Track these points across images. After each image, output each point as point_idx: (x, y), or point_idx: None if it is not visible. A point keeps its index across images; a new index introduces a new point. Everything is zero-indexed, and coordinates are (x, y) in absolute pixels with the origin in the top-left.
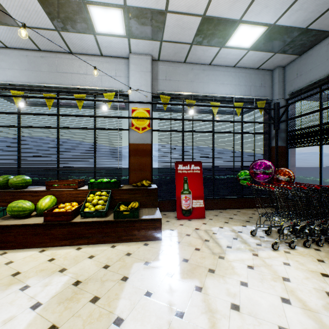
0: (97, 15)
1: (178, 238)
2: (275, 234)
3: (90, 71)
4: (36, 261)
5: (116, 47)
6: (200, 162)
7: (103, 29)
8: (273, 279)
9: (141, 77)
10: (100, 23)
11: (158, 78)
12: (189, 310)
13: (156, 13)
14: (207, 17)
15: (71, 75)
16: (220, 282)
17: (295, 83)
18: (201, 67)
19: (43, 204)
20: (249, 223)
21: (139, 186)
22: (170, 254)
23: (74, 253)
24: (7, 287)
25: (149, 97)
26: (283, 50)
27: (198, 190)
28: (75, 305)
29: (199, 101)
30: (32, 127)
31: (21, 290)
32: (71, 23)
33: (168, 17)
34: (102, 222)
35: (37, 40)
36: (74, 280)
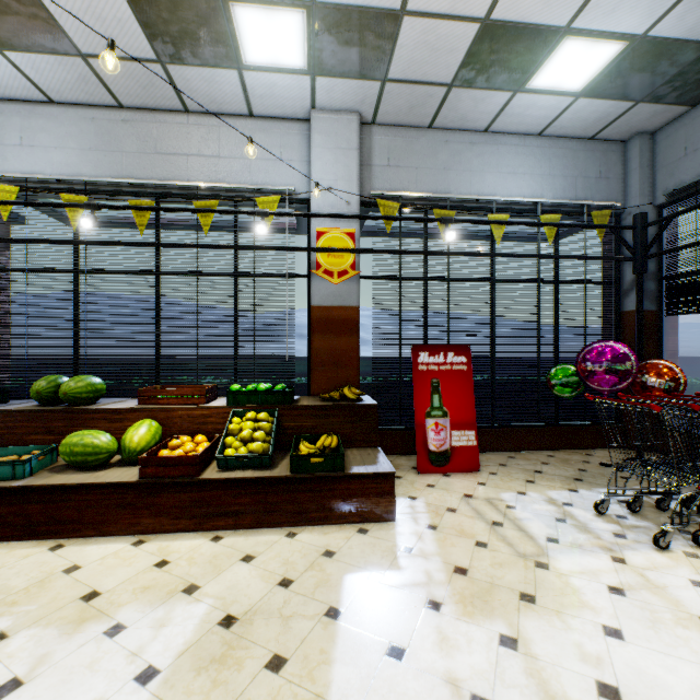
0: (249, 25)
1: (430, 518)
2: (651, 511)
3: (227, 150)
4: (129, 567)
5: (285, 95)
6: (468, 347)
7: (259, 56)
8: (679, 623)
9: (337, 162)
10: (254, 43)
11: (371, 164)
12: (502, 696)
13: (380, 16)
14: (493, 22)
15: (186, 160)
16: (556, 627)
17: (680, 168)
18: (466, 137)
19: (135, 439)
20: (582, 485)
21: (336, 400)
22: (422, 556)
23: (209, 549)
24: (77, 626)
25: (353, 206)
26: (656, 95)
27: (464, 410)
28: (234, 676)
29: (462, 212)
30: (105, 271)
31: (109, 635)
32: (191, 46)
33: (406, 26)
34: (264, 480)
35: (117, 84)
36: (220, 615)
